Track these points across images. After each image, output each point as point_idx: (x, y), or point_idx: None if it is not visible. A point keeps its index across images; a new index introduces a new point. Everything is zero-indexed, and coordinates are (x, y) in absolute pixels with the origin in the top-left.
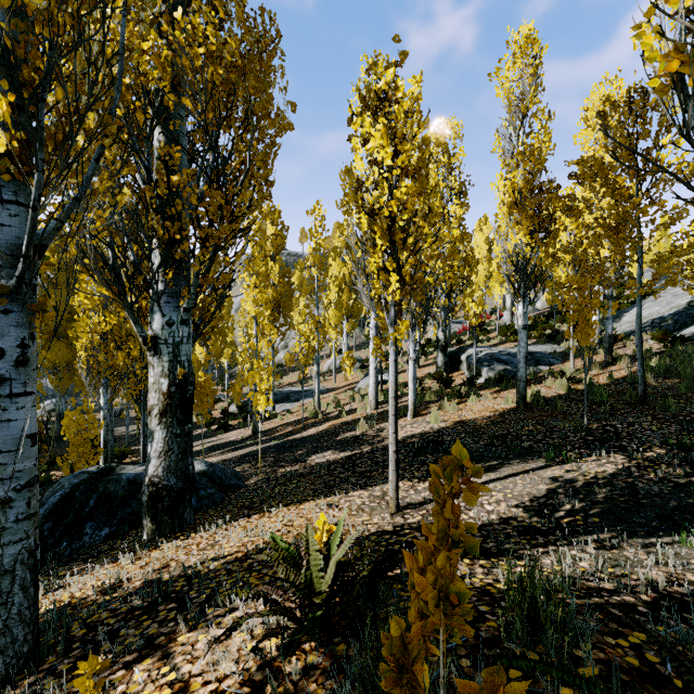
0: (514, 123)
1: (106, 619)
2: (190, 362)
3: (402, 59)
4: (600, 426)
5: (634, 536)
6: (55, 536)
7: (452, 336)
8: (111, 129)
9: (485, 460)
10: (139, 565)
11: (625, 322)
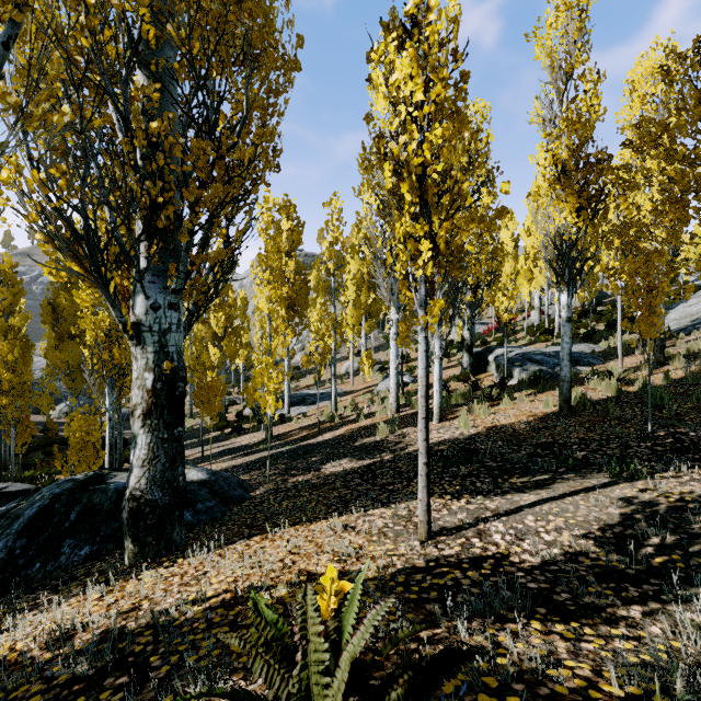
0: (557, 85)
1: (34, 696)
2: (180, 354)
3: None
4: (668, 434)
5: None
6: (28, 555)
7: (476, 337)
8: None
9: (531, 473)
10: (107, 602)
11: (670, 320)
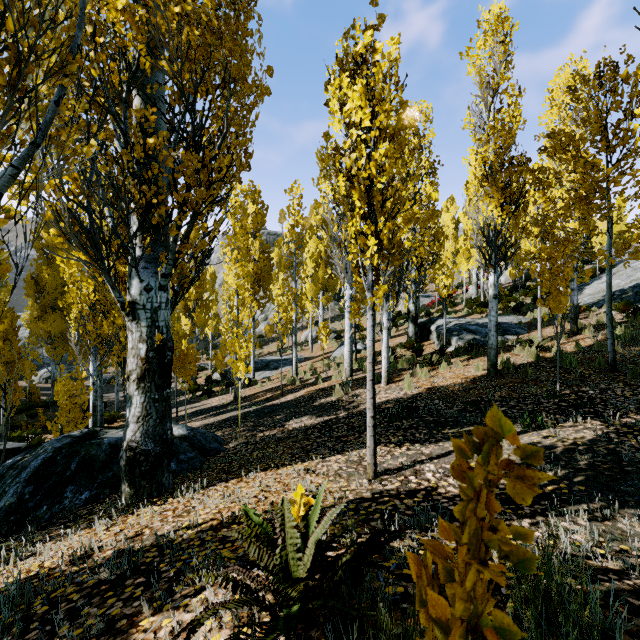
0: (485, 98)
1: (71, 594)
2: (168, 328)
3: (380, 22)
4: (572, 392)
5: (625, 506)
6: (36, 499)
7: (421, 309)
8: (71, 68)
9: (460, 425)
10: (113, 532)
11: (586, 295)
